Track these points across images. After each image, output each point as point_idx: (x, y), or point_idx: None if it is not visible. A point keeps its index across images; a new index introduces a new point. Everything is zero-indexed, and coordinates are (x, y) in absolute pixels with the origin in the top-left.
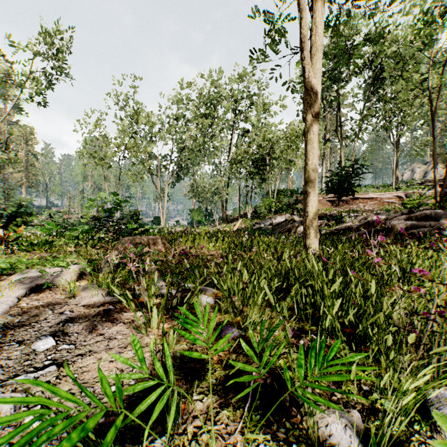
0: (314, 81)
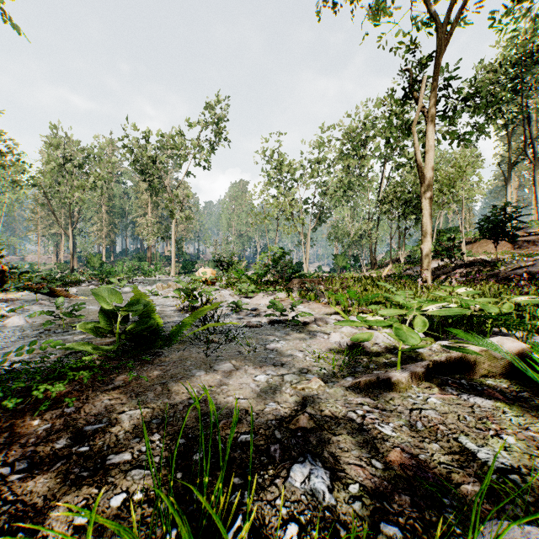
0: (426, 177)
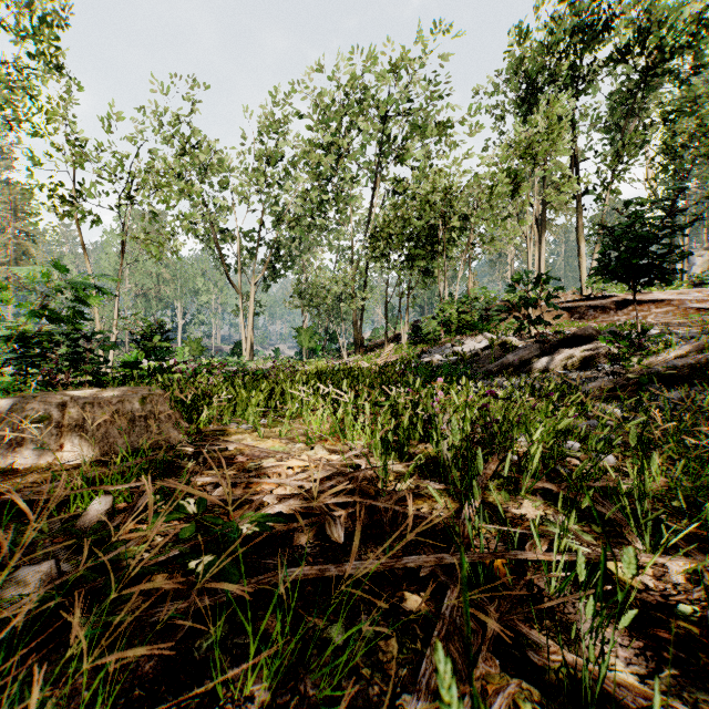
0: None
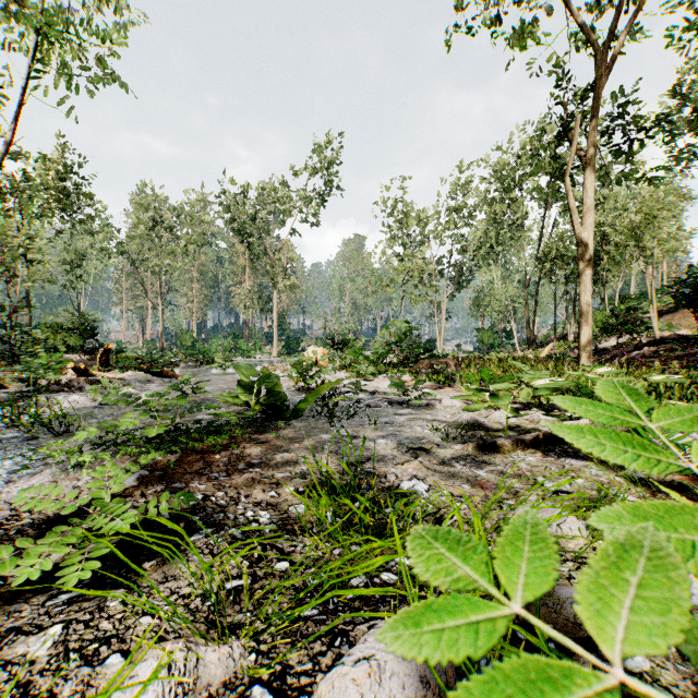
0: (584, 235)
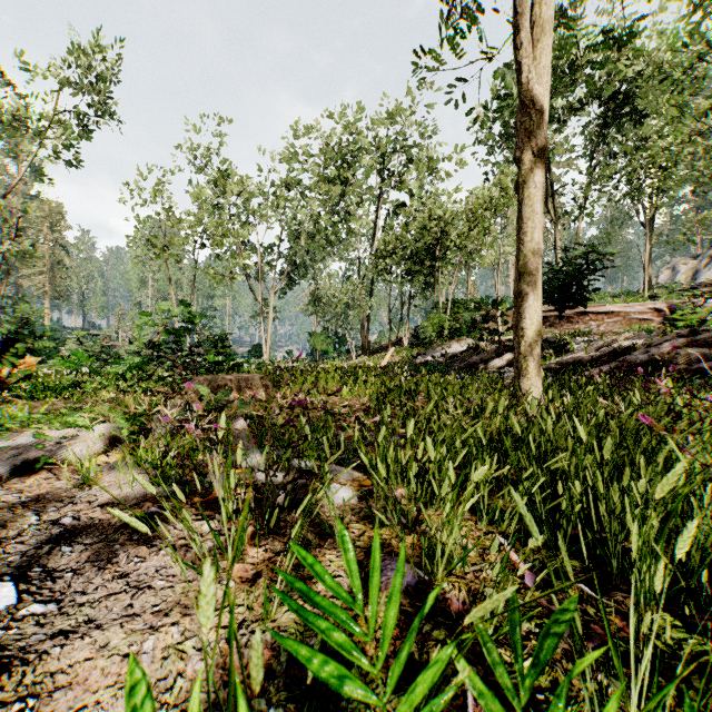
0: (536, 90)
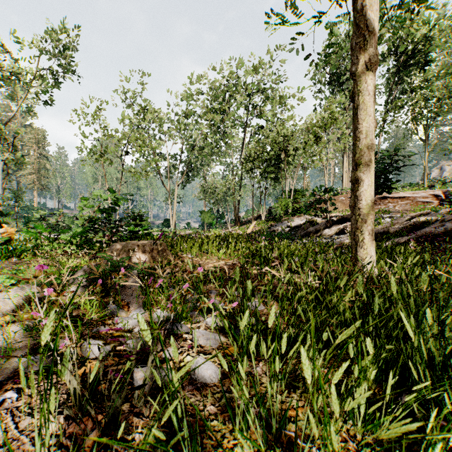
0: (371, 14)
